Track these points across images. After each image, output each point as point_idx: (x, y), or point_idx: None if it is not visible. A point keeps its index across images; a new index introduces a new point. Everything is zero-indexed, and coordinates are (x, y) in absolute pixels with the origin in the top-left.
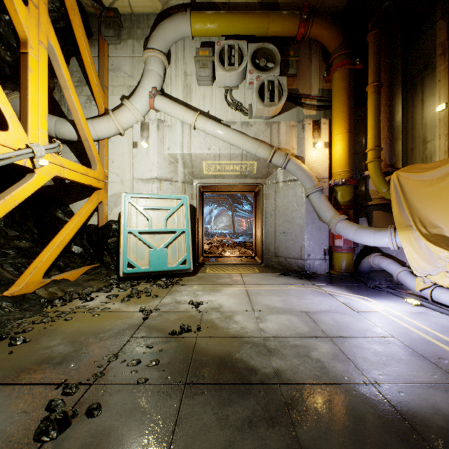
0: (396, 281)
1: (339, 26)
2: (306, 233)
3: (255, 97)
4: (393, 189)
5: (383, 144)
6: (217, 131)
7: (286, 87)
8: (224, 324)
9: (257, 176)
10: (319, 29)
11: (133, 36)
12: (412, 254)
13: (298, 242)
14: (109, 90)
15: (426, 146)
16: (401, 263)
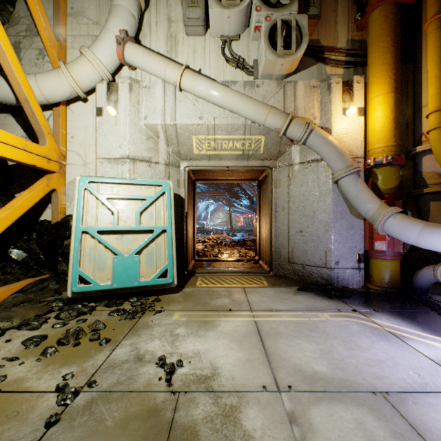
0: None
1: None
2: (333, 232)
3: (263, 44)
4: None
5: None
6: (211, 91)
7: (307, 29)
8: None
9: (265, 156)
10: None
11: None
12: None
13: (321, 244)
14: (68, 42)
15: None
16: None
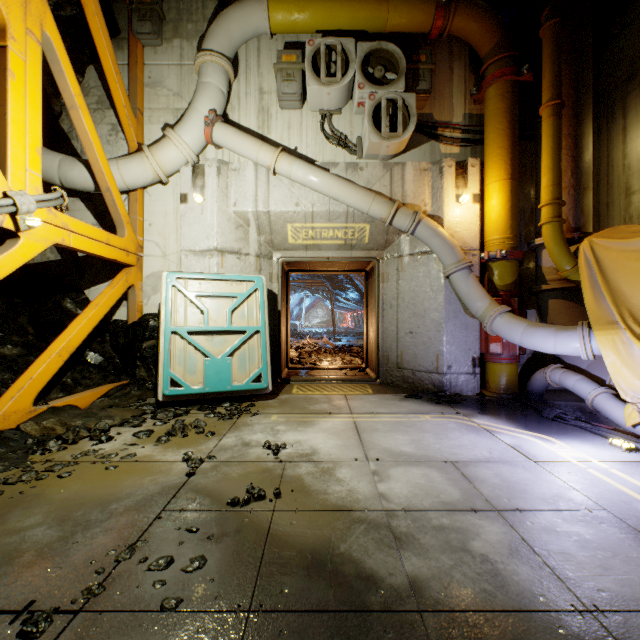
0: (585, 408)
1: (496, 15)
2: (445, 333)
3: (367, 125)
4: (585, 264)
5: (564, 197)
6: (308, 177)
7: (415, 109)
8: (319, 485)
9: (370, 246)
10: (465, 20)
11: (182, 34)
12: (619, 367)
13: (433, 347)
14: (145, 116)
15: (630, 200)
16: (596, 380)
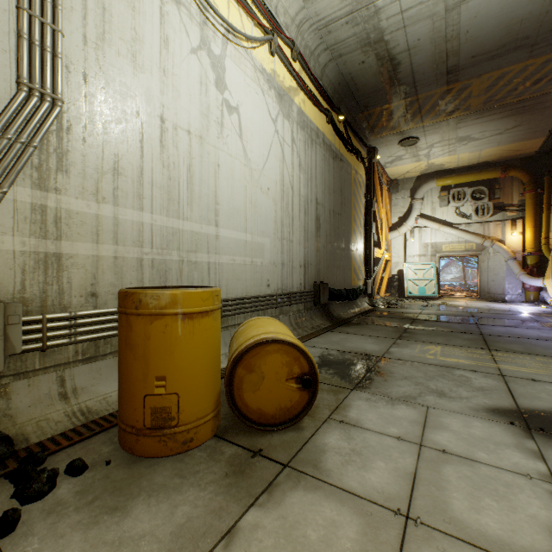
0: None
1: (527, 171)
2: (506, 281)
3: (472, 214)
4: (549, 259)
5: None
6: (450, 232)
7: (492, 207)
8: (455, 305)
9: (476, 250)
10: (514, 174)
11: (404, 188)
12: (549, 289)
13: (501, 285)
14: (392, 215)
15: None
16: None
